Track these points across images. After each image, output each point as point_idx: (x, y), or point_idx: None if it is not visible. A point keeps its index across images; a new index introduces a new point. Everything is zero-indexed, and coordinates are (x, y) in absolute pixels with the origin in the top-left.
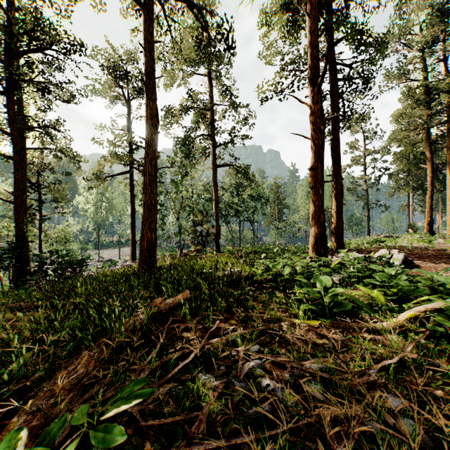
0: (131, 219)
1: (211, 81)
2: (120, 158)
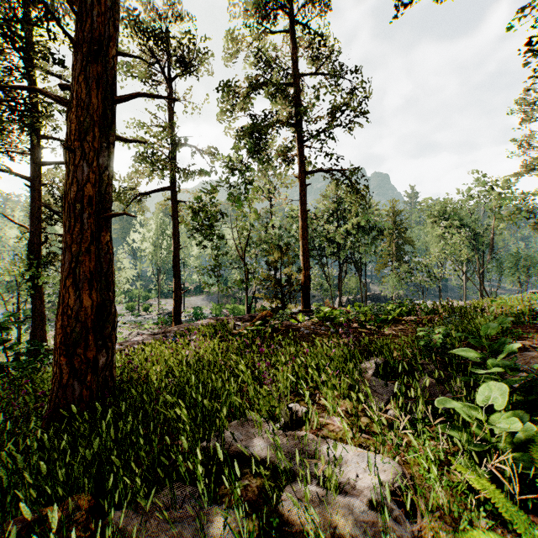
0: (174, 259)
1: (295, 37)
2: (147, 160)
